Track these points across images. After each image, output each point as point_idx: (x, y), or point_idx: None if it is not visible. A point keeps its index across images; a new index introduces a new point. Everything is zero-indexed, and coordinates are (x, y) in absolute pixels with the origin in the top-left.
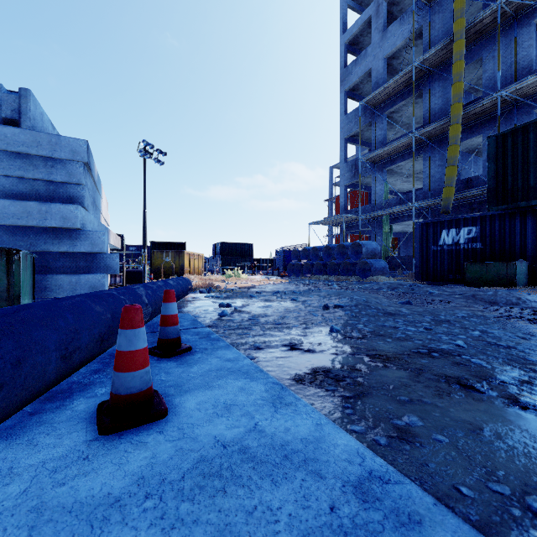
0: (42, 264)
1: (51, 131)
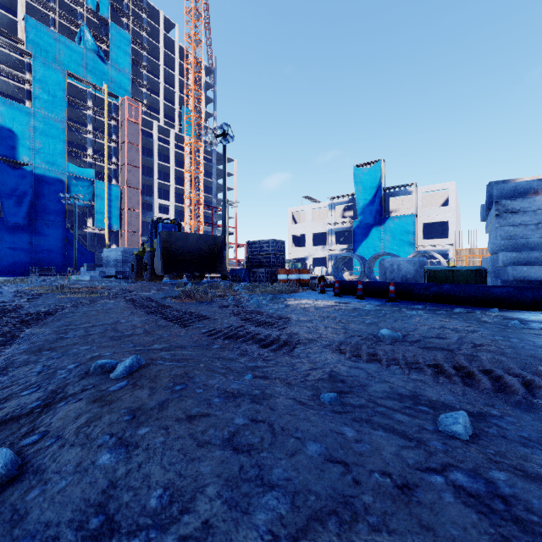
0: (499, 273)
1: (539, 185)
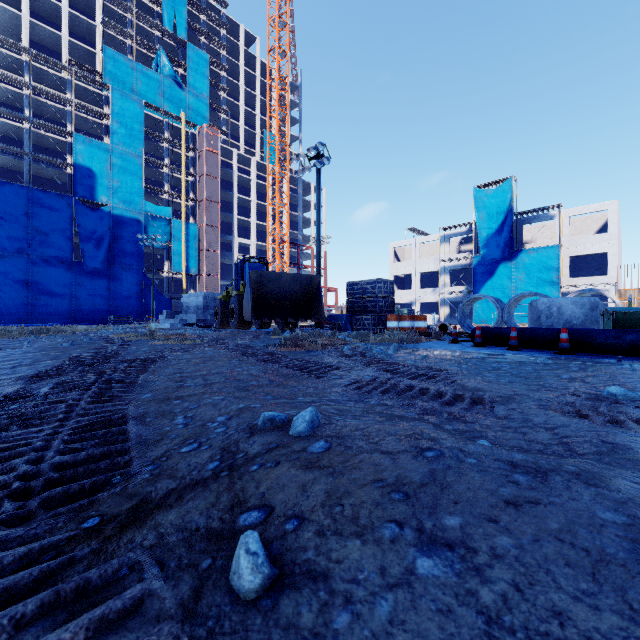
0: None
1: None
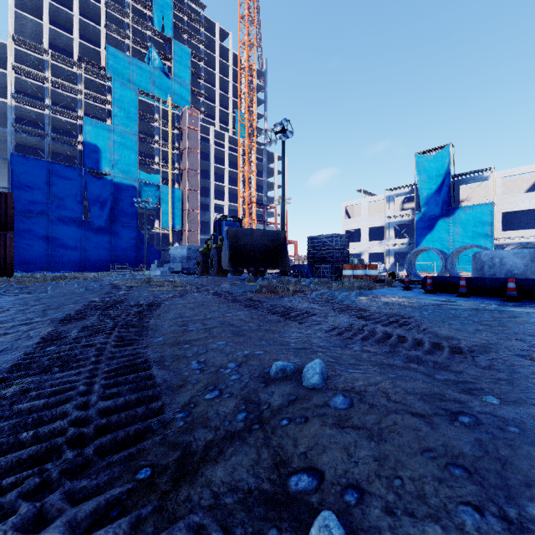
0: None
1: None
